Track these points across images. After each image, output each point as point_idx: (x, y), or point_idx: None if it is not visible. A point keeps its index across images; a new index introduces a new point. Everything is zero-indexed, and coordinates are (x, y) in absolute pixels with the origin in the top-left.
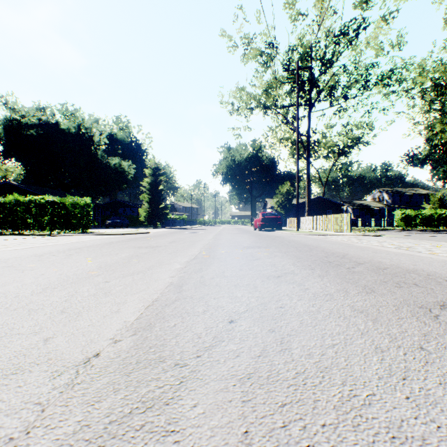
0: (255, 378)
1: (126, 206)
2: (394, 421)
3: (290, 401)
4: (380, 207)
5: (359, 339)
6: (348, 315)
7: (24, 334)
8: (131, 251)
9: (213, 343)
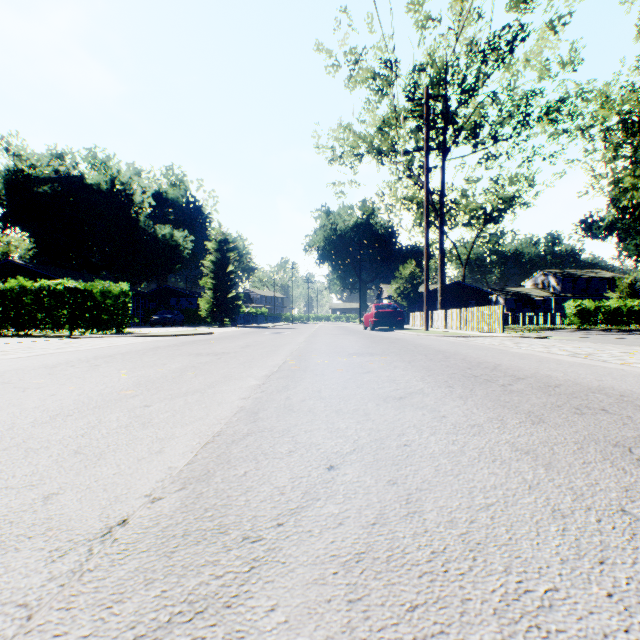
0: (369, 561)
1: (180, 295)
2: (592, 637)
3: (423, 601)
4: (544, 296)
5: (526, 497)
6: (508, 457)
7: (15, 488)
8: (186, 360)
9: (303, 502)
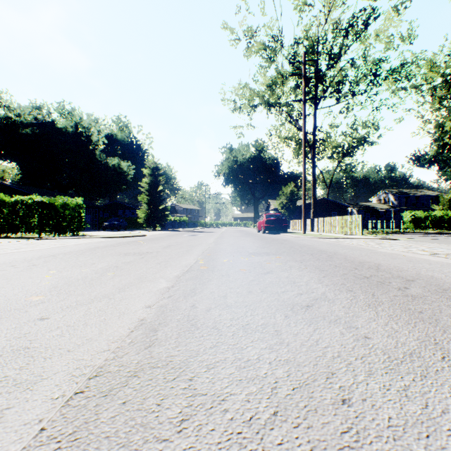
0: None
1: (125, 207)
2: None
3: None
4: (386, 208)
5: None
6: None
7: None
8: (113, 260)
9: None
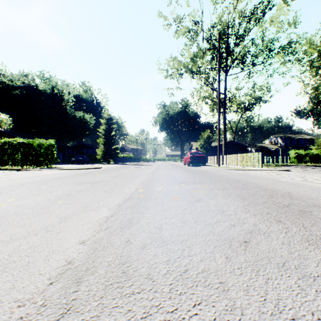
0: None
1: (88, 147)
2: None
3: None
4: (275, 148)
5: None
6: None
7: None
8: (68, 188)
9: None
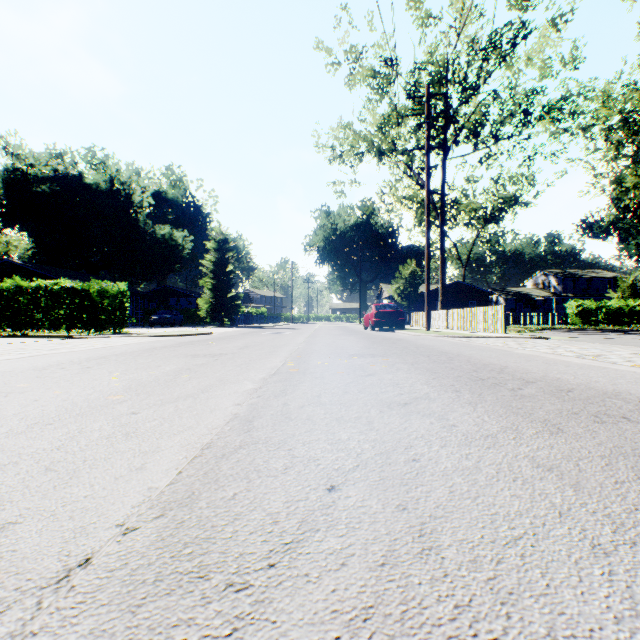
0: (379, 619)
1: (179, 295)
2: None
3: None
4: (545, 296)
5: (558, 527)
6: (530, 475)
7: None
8: (181, 362)
9: (299, 535)
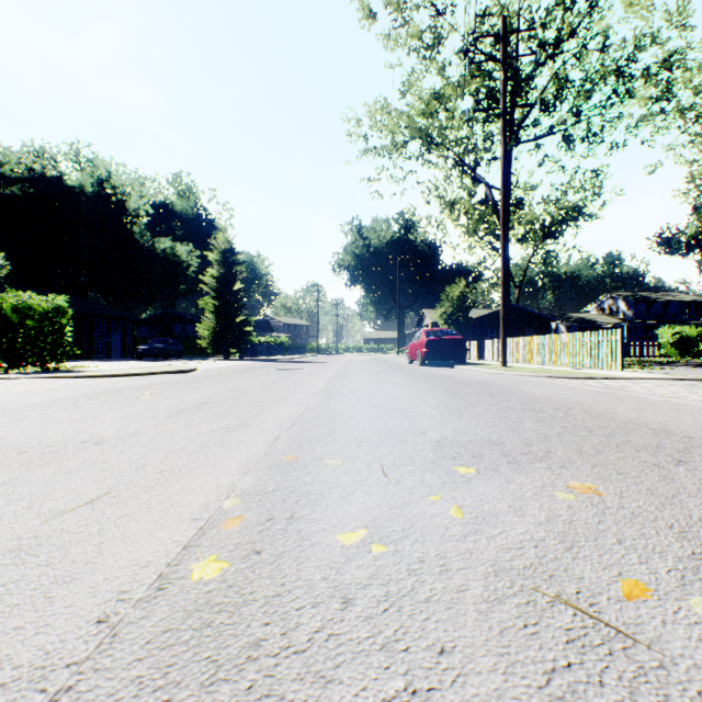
0: None
1: (186, 322)
2: None
3: None
4: (614, 323)
5: None
6: None
7: None
8: None
9: None
